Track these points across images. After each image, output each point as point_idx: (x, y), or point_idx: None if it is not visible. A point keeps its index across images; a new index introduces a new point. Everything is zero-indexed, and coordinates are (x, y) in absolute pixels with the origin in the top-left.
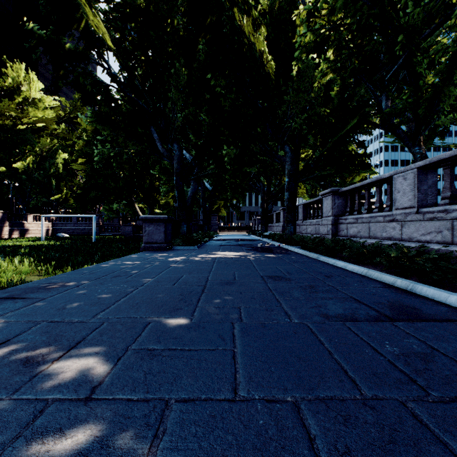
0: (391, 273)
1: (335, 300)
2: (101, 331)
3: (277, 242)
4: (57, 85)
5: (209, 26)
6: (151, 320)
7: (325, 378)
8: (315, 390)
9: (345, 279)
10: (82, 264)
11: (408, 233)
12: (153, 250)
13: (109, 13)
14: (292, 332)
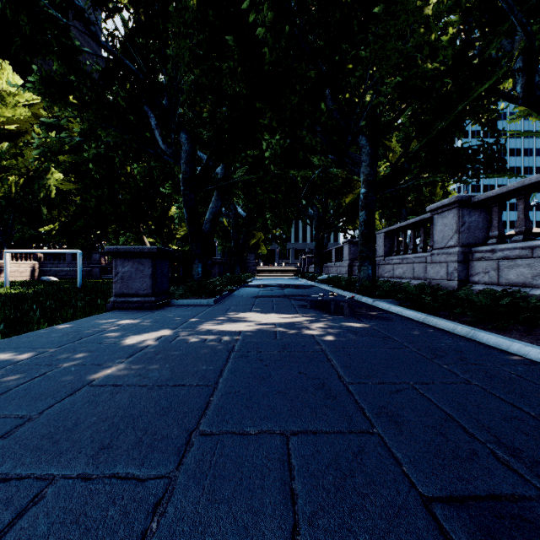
0: None
1: None
2: None
3: (344, 290)
4: None
5: None
6: None
7: None
8: None
9: None
10: None
11: None
12: (131, 308)
13: None
14: None
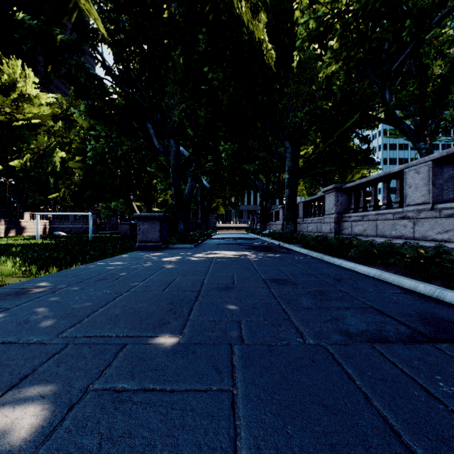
0: (407, 275)
1: (353, 310)
2: (60, 358)
3: (277, 241)
4: (48, 77)
5: (207, 16)
6: (128, 341)
7: (371, 448)
8: None
9: (358, 283)
10: (71, 264)
11: (422, 231)
12: (148, 249)
13: (103, 3)
14: (308, 359)
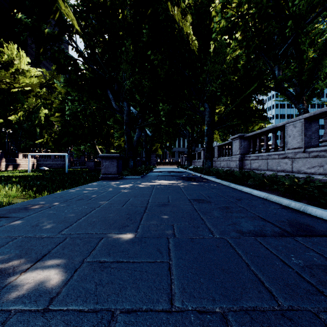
0: (286, 197)
1: (246, 218)
2: (64, 245)
3: (199, 173)
4: (38, 59)
5: (149, 16)
6: (103, 236)
7: (246, 288)
8: (239, 301)
9: (252, 202)
10: (56, 190)
11: (297, 167)
12: (109, 179)
13: (77, 7)
14: (215, 246)
